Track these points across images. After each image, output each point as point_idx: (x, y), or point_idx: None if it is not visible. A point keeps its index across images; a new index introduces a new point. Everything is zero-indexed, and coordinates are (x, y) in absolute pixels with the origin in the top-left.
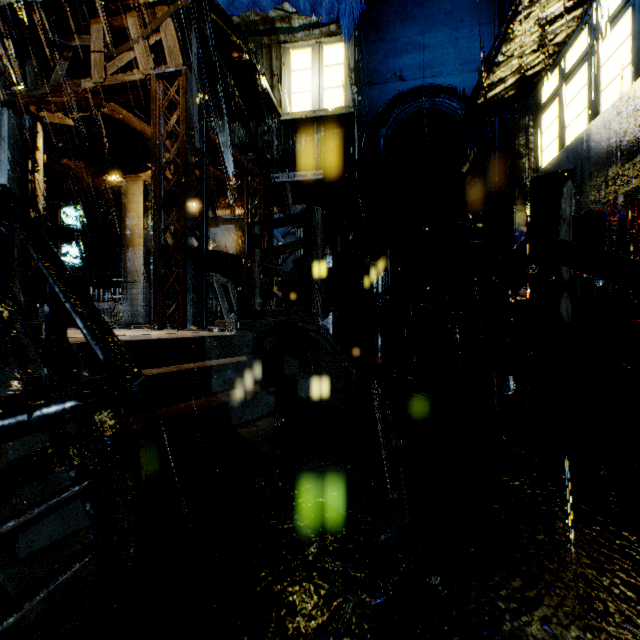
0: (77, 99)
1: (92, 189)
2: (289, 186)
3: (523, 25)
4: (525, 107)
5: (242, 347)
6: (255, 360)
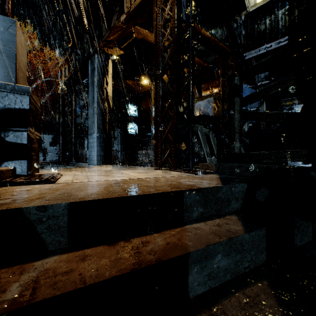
0: (120, 33)
1: (139, 94)
2: (254, 60)
3: None
4: None
5: (230, 201)
6: (256, 232)
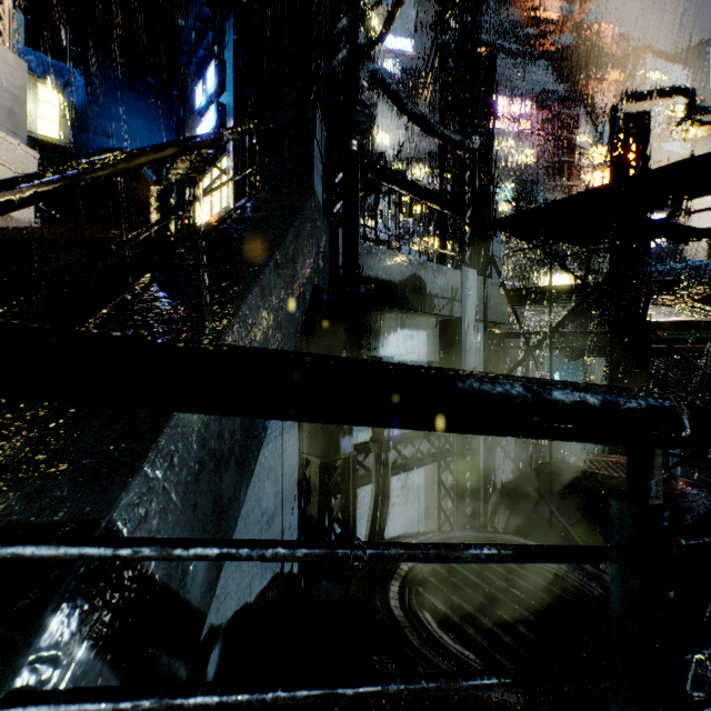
0: None
1: None
2: None
3: (179, 167)
4: (190, 192)
5: None
6: None
